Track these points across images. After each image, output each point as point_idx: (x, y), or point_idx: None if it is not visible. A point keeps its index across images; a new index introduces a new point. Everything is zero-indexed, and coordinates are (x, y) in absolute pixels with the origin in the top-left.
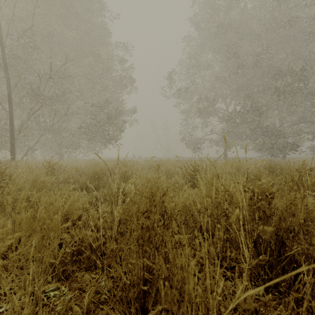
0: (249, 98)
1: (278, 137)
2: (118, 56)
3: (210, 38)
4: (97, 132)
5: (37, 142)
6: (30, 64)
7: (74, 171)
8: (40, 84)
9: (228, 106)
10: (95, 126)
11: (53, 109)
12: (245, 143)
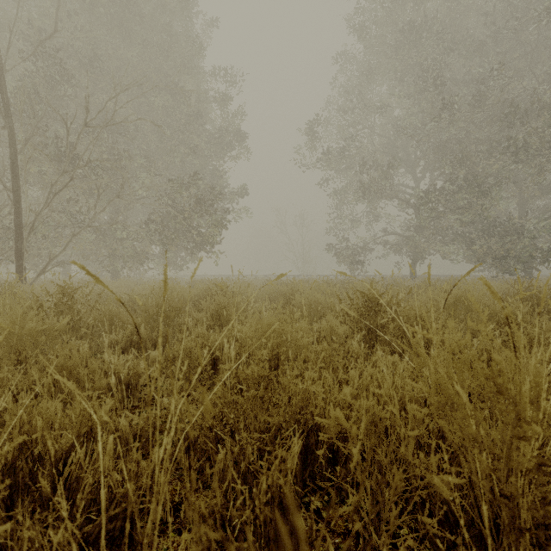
0: (462, 164)
1: (518, 237)
2: (217, 92)
3: (387, 54)
4: (178, 229)
5: (65, 248)
6: (57, 107)
7: (126, 302)
8: (67, 139)
9: (418, 180)
10: (175, 219)
11: (96, 185)
12: (453, 249)
